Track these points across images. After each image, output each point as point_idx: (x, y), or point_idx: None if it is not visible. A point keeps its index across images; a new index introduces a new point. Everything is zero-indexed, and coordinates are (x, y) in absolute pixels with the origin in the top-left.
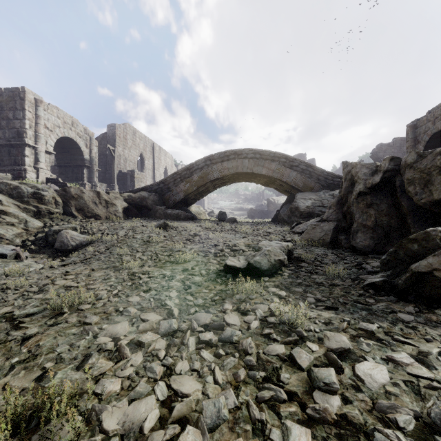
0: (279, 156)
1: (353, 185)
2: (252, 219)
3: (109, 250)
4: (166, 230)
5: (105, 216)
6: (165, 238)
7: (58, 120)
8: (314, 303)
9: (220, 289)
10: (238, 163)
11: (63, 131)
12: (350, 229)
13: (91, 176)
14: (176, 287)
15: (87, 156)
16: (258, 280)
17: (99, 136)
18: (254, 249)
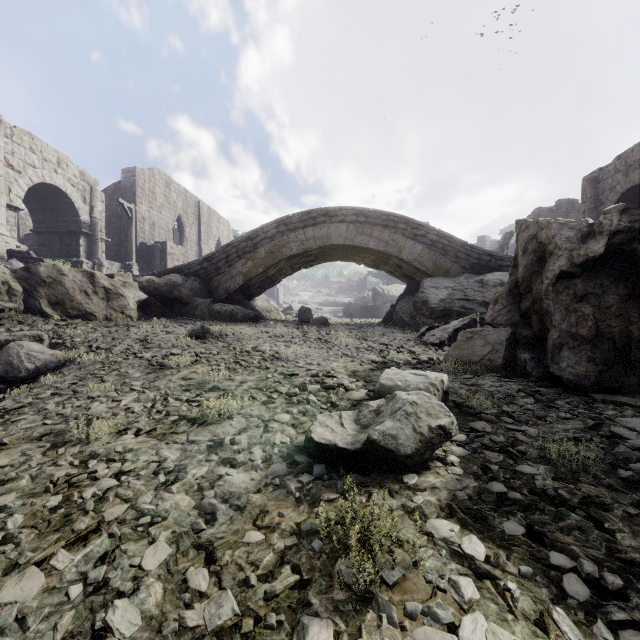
0: (395, 219)
1: (541, 261)
2: (351, 319)
3: (79, 385)
4: (204, 341)
5: (103, 314)
6: (197, 357)
7: (31, 156)
8: (594, 606)
9: (296, 527)
10: (331, 230)
11: (42, 173)
12: (539, 340)
13: (93, 250)
14: (175, 518)
15: (86, 217)
16: (391, 482)
17: (109, 186)
18: (367, 383)
